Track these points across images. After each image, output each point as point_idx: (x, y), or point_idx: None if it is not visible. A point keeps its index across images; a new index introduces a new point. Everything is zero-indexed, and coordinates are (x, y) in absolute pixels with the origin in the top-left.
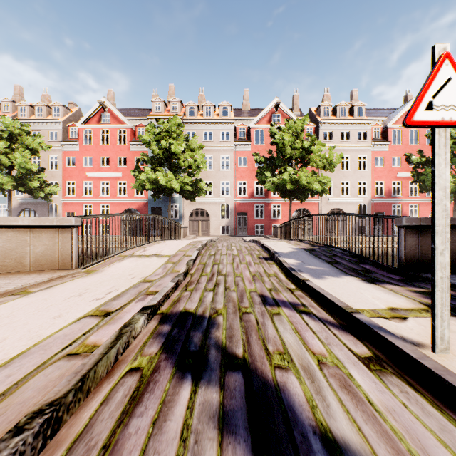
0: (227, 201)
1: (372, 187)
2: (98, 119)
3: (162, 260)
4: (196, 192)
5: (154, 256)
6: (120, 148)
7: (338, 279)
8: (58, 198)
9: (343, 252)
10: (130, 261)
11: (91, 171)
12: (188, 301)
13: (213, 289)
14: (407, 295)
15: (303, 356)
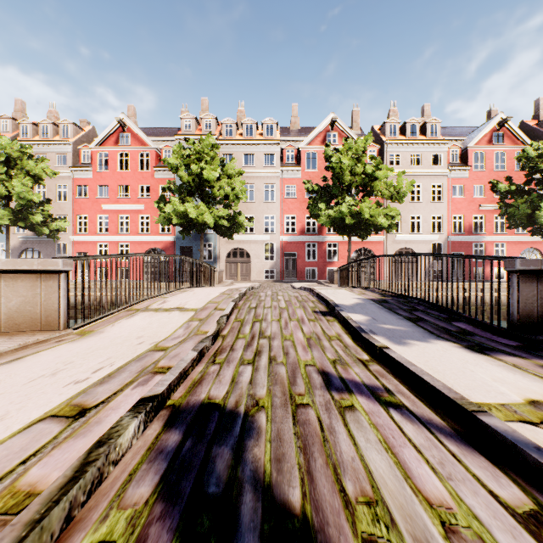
0: (272, 239)
1: (449, 221)
2: (116, 139)
3: (186, 316)
4: (234, 227)
5: (176, 309)
6: (142, 175)
7: (430, 346)
8: (68, 235)
9: (425, 304)
10: (142, 318)
11: (107, 203)
12: (215, 381)
13: (252, 361)
14: (542, 375)
15: (412, 511)
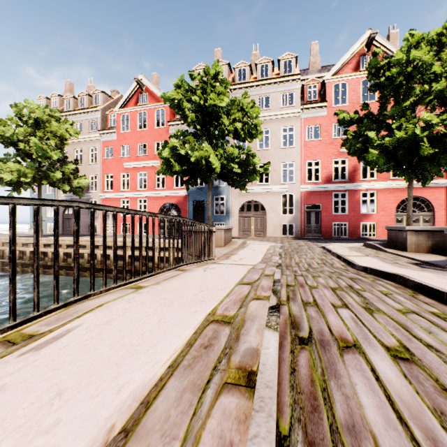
0: (291, 189)
1: None
2: (136, 101)
3: None
4: (246, 175)
5: None
6: (158, 131)
7: None
8: (97, 193)
9: None
10: None
11: (128, 161)
12: None
13: None
14: None
15: None
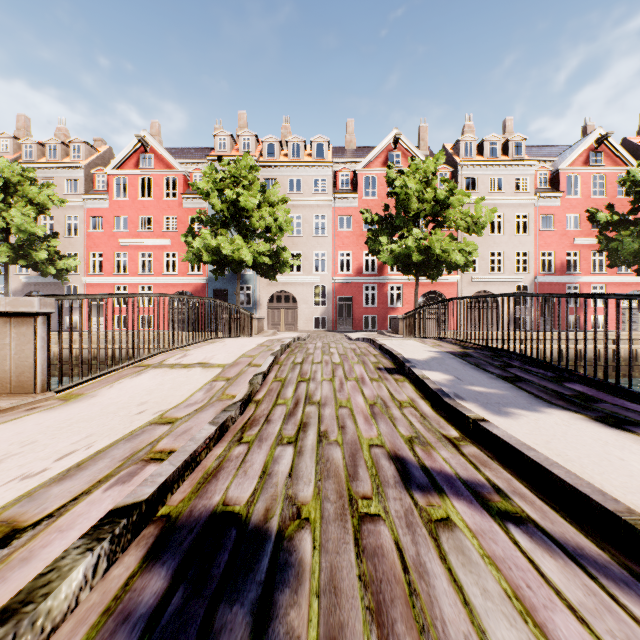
0: (323, 280)
1: (536, 259)
2: (136, 162)
3: (209, 374)
4: (277, 266)
5: (198, 365)
6: (168, 204)
7: (543, 418)
8: (79, 276)
9: (522, 359)
10: (151, 376)
11: (126, 237)
12: (237, 473)
13: (294, 439)
14: None
15: None
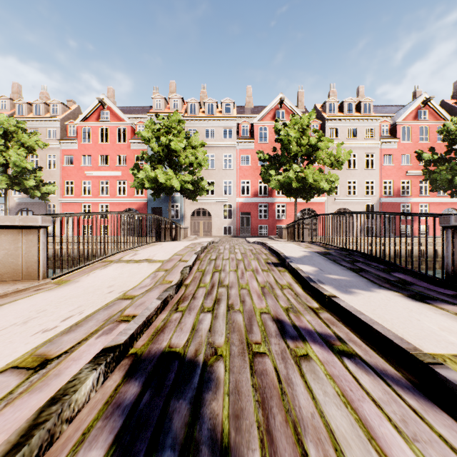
0: (230, 200)
1: (380, 185)
2: (97, 116)
3: (153, 266)
4: (197, 191)
5: (145, 261)
6: (120, 146)
7: (374, 295)
8: (56, 198)
9: (365, 257)
10: (114, 268)
11: (90, 170)
12: (176, 329)
13: (212, 309)
14: None
15: None
